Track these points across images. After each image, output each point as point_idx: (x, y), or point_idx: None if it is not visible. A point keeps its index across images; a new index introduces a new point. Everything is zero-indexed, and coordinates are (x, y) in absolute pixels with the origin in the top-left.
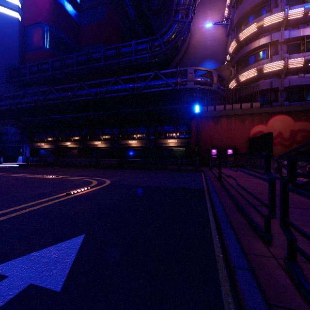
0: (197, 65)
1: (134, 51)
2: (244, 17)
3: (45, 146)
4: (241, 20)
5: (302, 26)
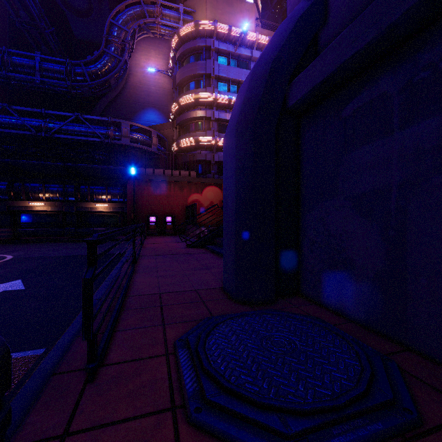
0: (138, 110)
1: (39, 68)
2: (185, 81)
3: None
4: (183, 83)
5: (228, 111)
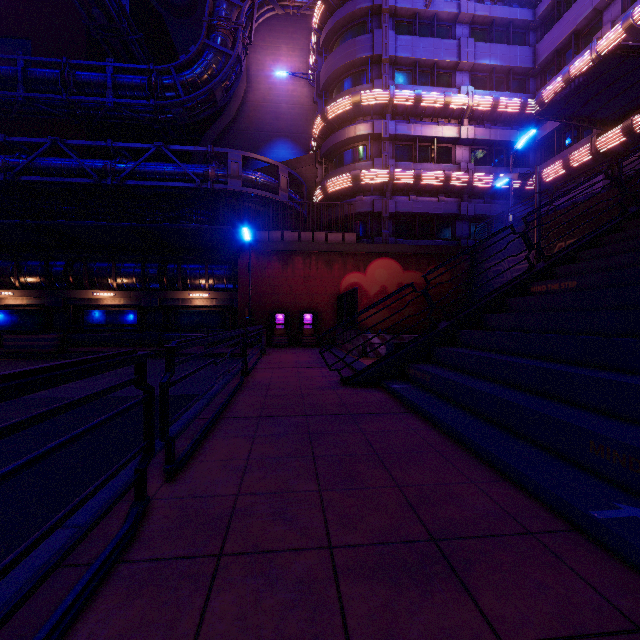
0: (261, 145)
1: (111, 85)
2: (335, 79)
3: None
4: (332, 82)
5: (413, 120)
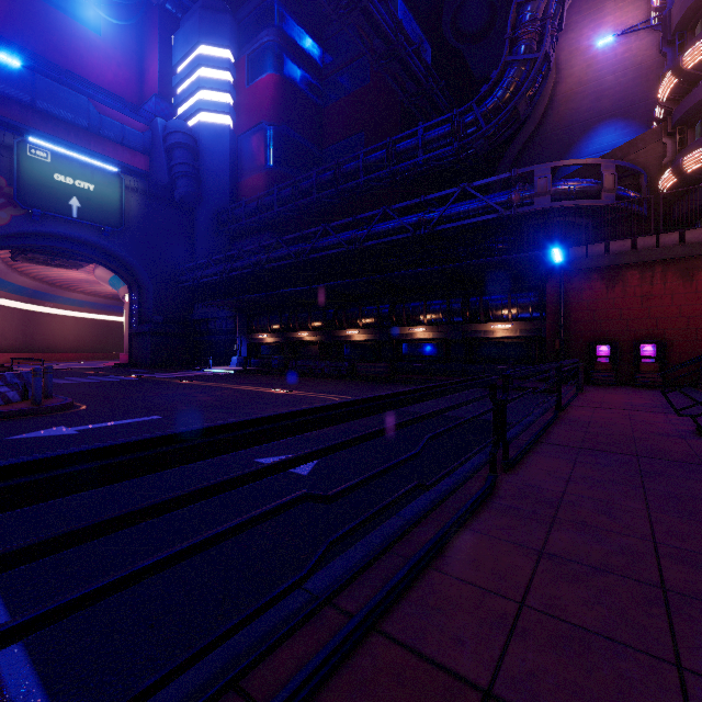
0: (575, 140)
1: (421, 144)
2: (700, 7)
3: (269, 338)
4: (693, 14)
5: None
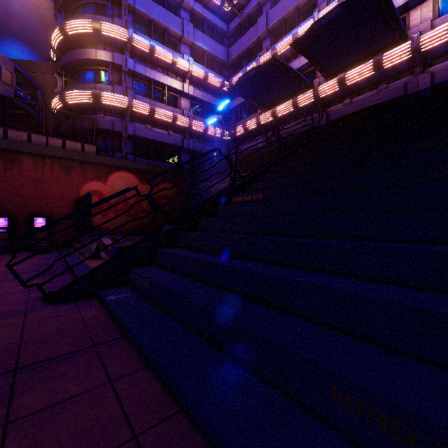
0: None
1: None
2: (76, 1)
3: None
4: (72, 2)
5: (149, 65)
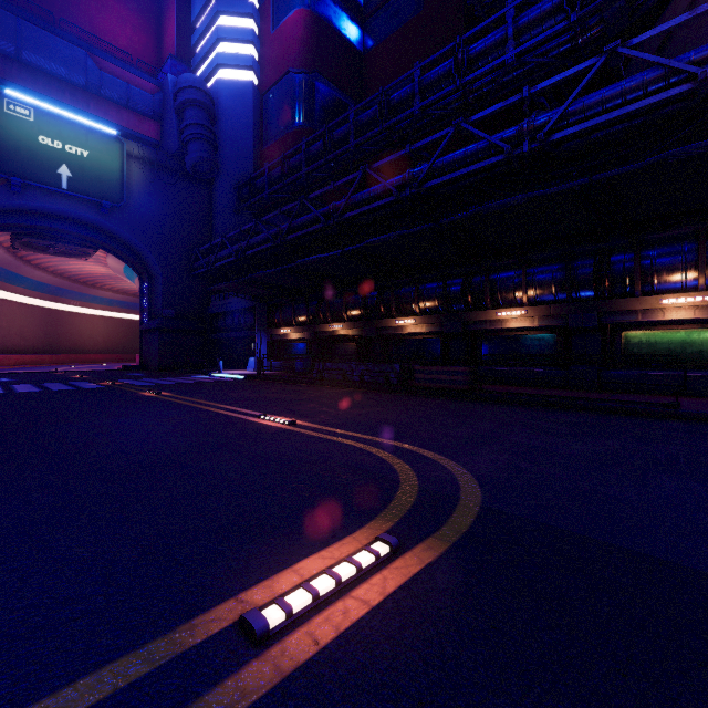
0: None
1: (512, 33)
2: None
3: (293, 334)
4: None
5: None
